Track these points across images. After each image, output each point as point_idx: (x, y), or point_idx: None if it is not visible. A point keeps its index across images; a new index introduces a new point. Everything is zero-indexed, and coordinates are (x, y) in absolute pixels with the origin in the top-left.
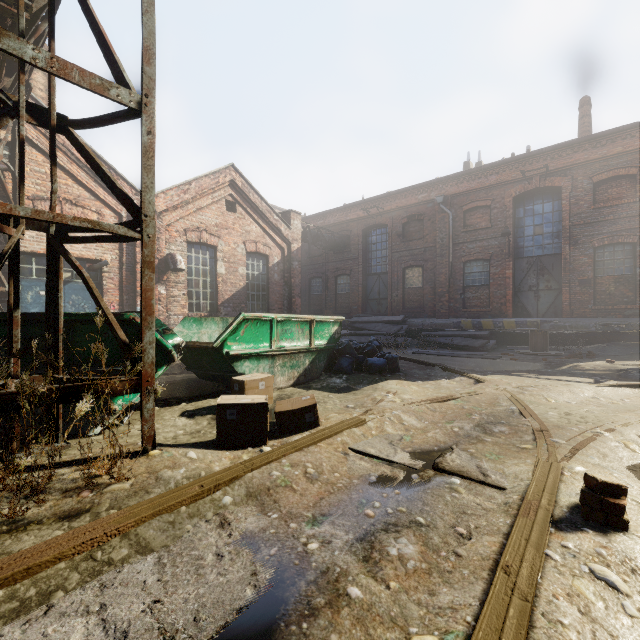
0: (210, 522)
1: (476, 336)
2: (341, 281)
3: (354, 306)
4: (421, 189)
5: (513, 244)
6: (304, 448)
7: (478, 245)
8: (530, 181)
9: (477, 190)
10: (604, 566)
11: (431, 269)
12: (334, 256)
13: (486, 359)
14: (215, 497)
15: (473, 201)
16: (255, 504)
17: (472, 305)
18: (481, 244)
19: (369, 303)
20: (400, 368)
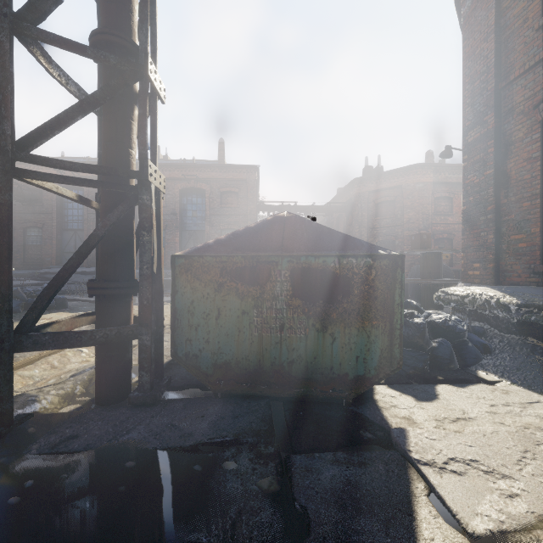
0: None
1: None
2: (32, 233)
3: (47, 258)
4: None
5: (180, 221)
6: None
7: None
8: (189, 182)
9: None
10: (85, 348)
11: None
12: (22, 207)
13: None
14: None
15: None
16: None
17: None
18: None
19: (65, 256)
20: (74, 306)
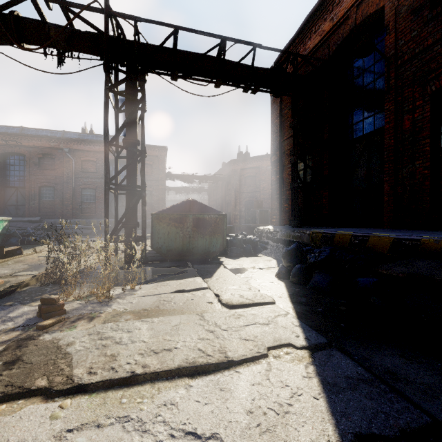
0: (9, 265)
1: (88, 228)
2: None
3: None
4: (53, 140)
5: None
6: (24, 256)
7: (90, 180)
8: None
9: (89, 151)
10: None
11: (60, 189)
12: None
13: (91, 238)
14: (5, 263)
15: (87, 156)
16: (19, 263)
17: (86, 212)
18: (91, 180)
19: (7, 208)
20: None
